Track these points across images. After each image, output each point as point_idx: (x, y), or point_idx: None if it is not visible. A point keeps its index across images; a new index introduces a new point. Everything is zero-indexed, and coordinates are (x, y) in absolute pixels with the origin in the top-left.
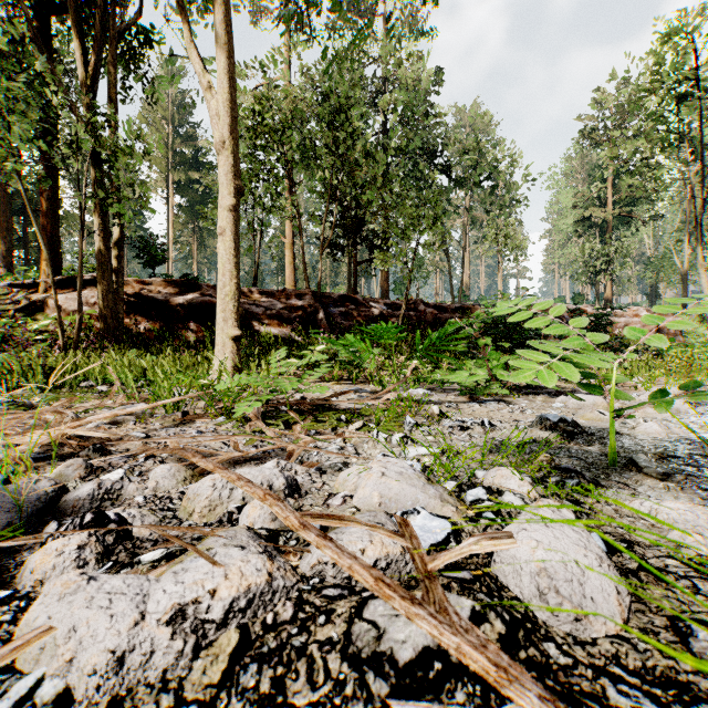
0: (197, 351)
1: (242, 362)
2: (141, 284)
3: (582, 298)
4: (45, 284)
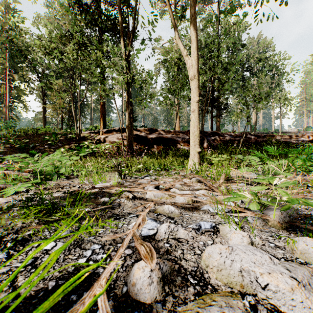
0: (163, 156)
1: (184, 161)
2: (135, 130)
3: None
4: (102, 132)
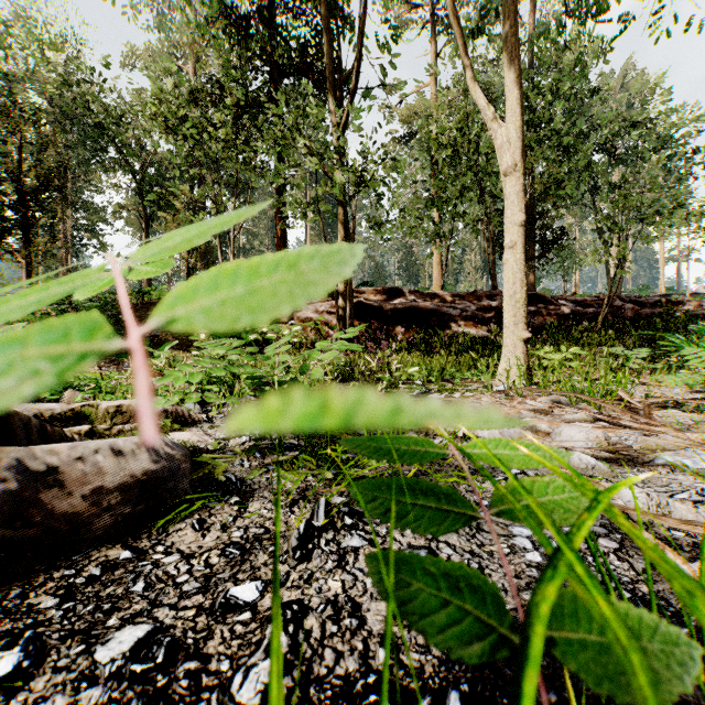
0: (424, 351)
1: (475, 361)
2: (356, 294)
3: None
4: None
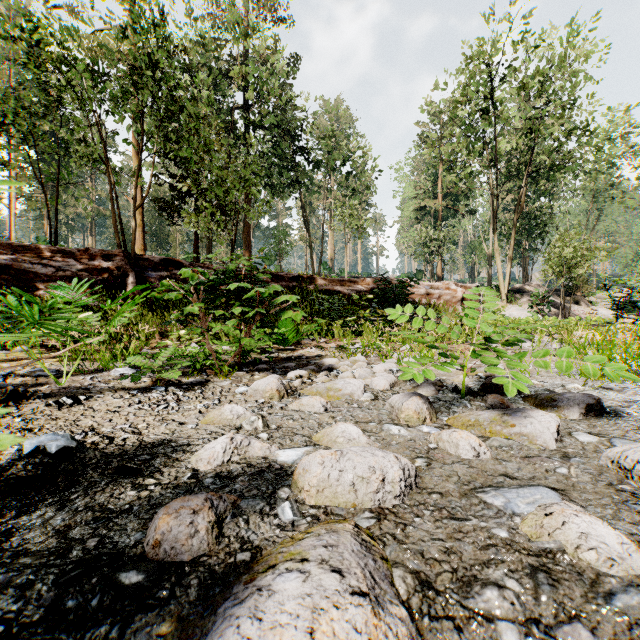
0: None
1: None
2: None
3: (422, 274)
4: None
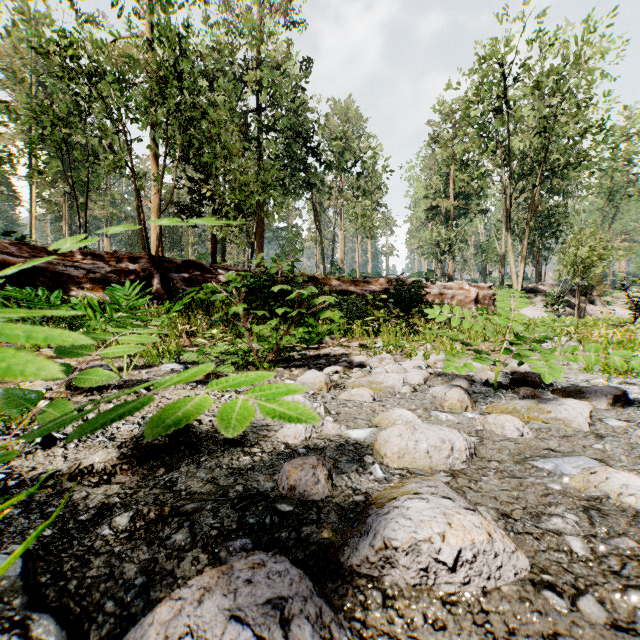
0: None
1: None
2: None
3: (432, 273)
4: None
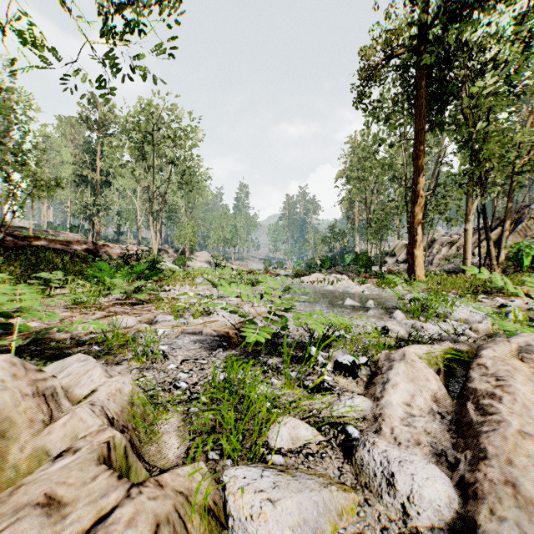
0: None
1: None
2: None
3: (77, 229)
4: None
